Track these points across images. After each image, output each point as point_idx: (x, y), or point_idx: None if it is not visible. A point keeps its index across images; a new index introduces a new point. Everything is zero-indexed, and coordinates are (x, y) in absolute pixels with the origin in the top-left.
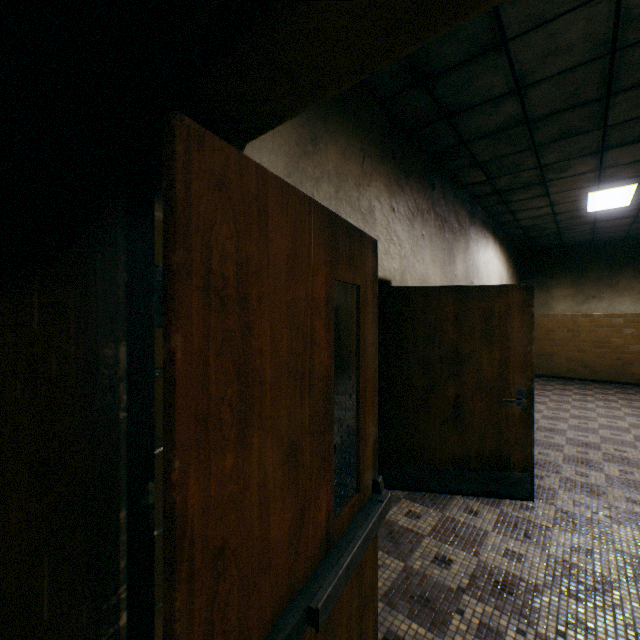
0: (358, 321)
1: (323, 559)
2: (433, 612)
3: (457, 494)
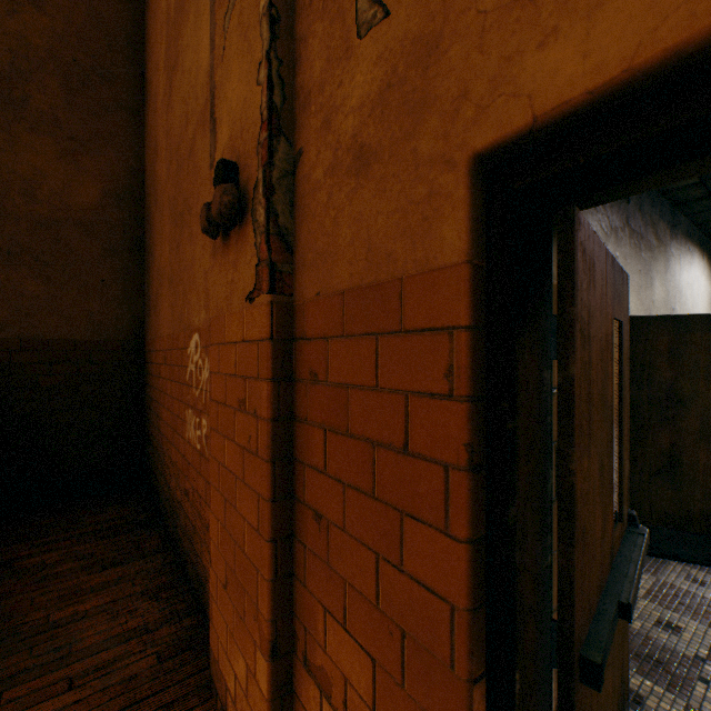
0: (619, 356)
1: (610, 570)
2: (668, 674)
3: (672, 559)
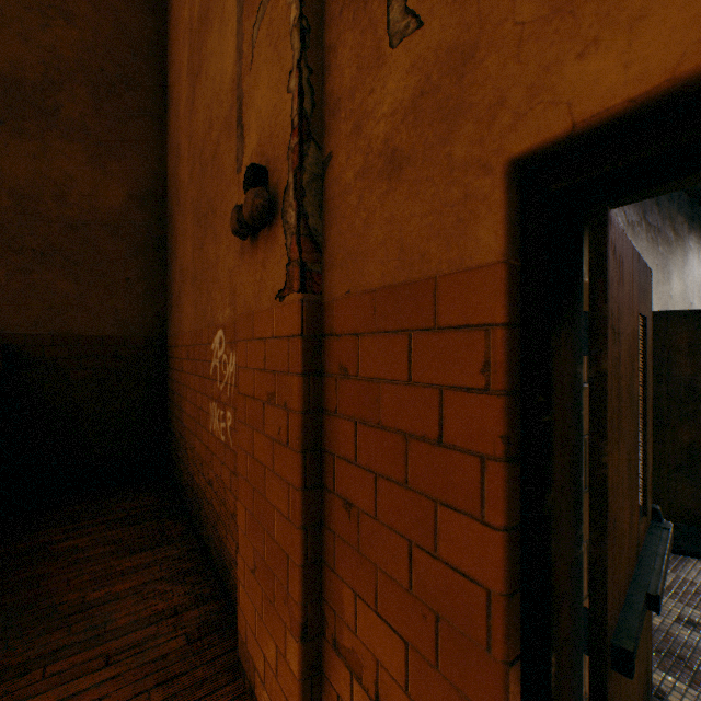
0: (643, 351)
1: (636, 563)
2: (690, 671)
3: (692, 556)
